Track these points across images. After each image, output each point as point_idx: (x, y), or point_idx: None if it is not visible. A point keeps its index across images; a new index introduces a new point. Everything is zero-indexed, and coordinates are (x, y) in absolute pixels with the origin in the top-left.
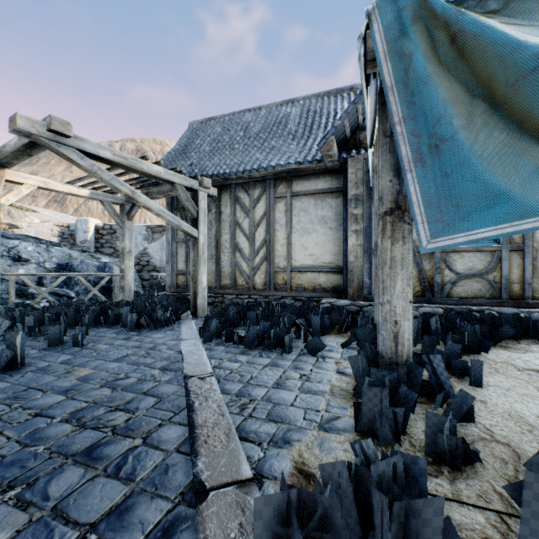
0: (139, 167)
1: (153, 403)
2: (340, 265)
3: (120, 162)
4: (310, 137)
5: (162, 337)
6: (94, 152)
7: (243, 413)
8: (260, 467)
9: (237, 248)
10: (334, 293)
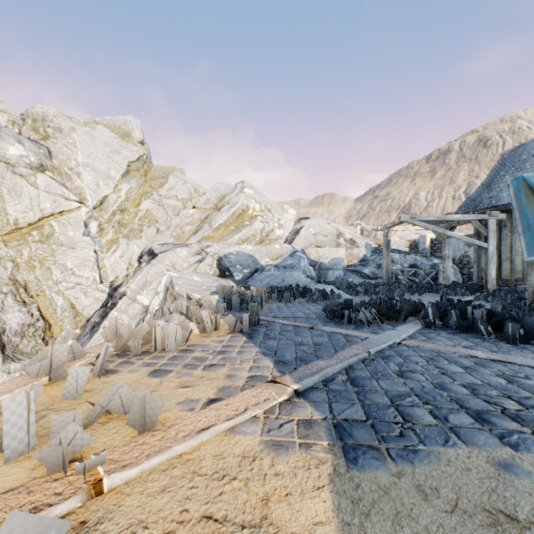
0: (446, 219)
1: None
2: None
3: (437, 219)
4: None
5: (455, 298)
6: (425, 219)
7: None
8: None
9: None
10: None
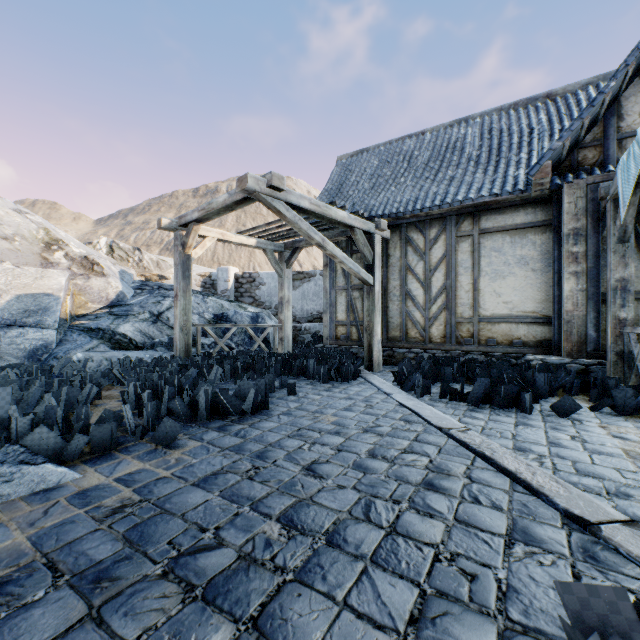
0: (328, 214)
1: (437, 450)
2: (547, 315)
3: (315, 210)
4: (500, 162)
5: (363, 390)
6: (297, 202)
7: (545, 466)
8: (623, 513)
9: (408, 296)
10: (539, 348)
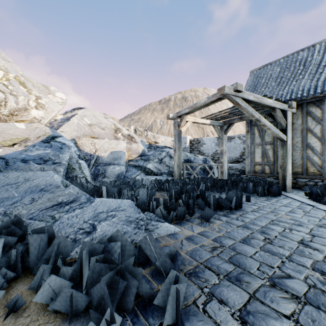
0: (262, 102)
1: None
2: None
3: (255, 100)
4: None
5: (291, 202)
6: (247, 97)
7: None
8: None
9: (308, 147)
10: None
